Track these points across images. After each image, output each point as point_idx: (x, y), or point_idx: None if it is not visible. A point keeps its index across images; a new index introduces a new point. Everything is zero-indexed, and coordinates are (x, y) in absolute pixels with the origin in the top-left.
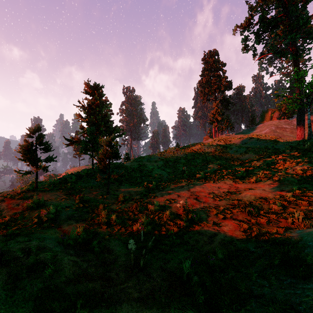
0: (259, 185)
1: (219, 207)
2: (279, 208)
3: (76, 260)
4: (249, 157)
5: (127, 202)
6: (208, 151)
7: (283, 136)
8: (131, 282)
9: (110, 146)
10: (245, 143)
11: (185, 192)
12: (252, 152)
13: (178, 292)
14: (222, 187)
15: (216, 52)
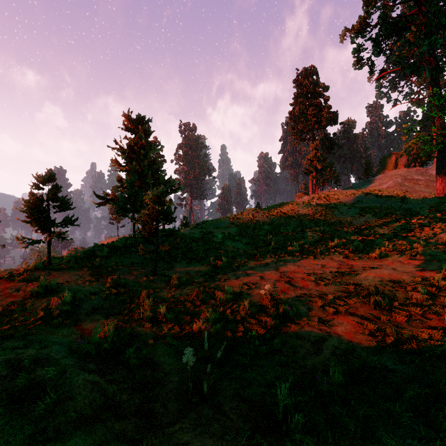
0: (386, 262)
1: (326, 295)
2: (424, 297)
3: (98, 381)
4: (366, 222)
5: (184, 286)
6: (303, 214)
7: (415, 191)
8: (187, 421)
9: (159, 204)
10: (358, 202)
11: (272, 272)
12: (369, 215)
13: (268, 443)
14: (327, 264)
15: (314, 69)
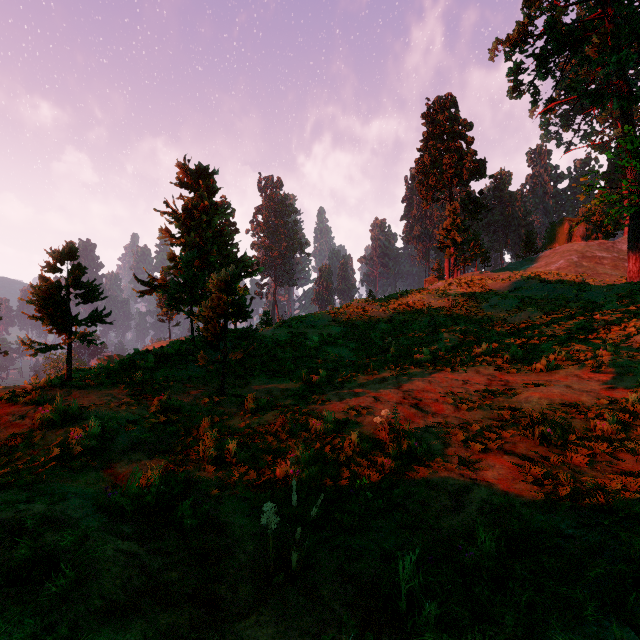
0: (557, 377)
1: (470, 425)
2: (613, 427)
3: (135, 552)
4: (527, 318)
5: (264, 412)
6: (436, 307)
7: (597, 274)
8: (267, 611)
9: (228, 292)
10: (515, 289)
11: (391, 391)
12: (532, 308)
13: None
14: (472, 380)
15: (452, 99)
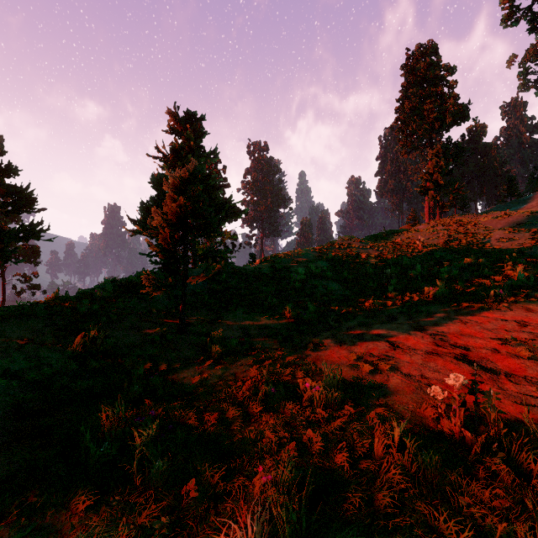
0: None
1: None
2: None
3: None
4: None
5: (232, 359)
6: (429, 243)
7: None
8: None
9: (190, 198)
10: (518, 224)
11: (411, 334)
12: None
13: None
14: (530, 321)
15: (433, 46)
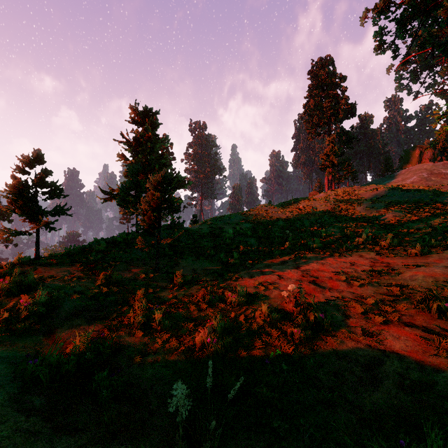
0: (432, 260)
1: (364, 299)
2: None
3: (38, 430)
4: (394, 217)
5: (189, 286)
6: (321, 209)
7: (444, 186)
8: None
9: (161, 191)
10: (382, 196)
11: (291, 271)
12: (398, 209)
13: None
14: (357, 262)
15: (330, 59)
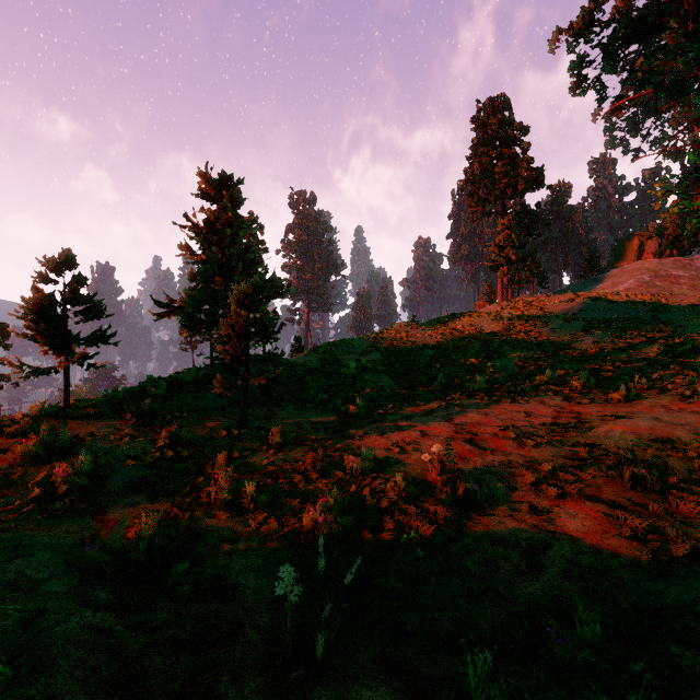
0: (639, 408)
1: (538, 464)
2: None
3: (110, 628)
4: (596, 343)
5: (291, 447)
6: (489, 331)
7: (673, 295)
8: None
9: (250, 308)
10: (580, 311)
11: (440, 425)
12: (601, 331)
13: None
14: (536, 412)
15: (506, 100)
